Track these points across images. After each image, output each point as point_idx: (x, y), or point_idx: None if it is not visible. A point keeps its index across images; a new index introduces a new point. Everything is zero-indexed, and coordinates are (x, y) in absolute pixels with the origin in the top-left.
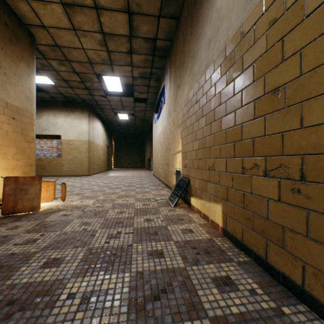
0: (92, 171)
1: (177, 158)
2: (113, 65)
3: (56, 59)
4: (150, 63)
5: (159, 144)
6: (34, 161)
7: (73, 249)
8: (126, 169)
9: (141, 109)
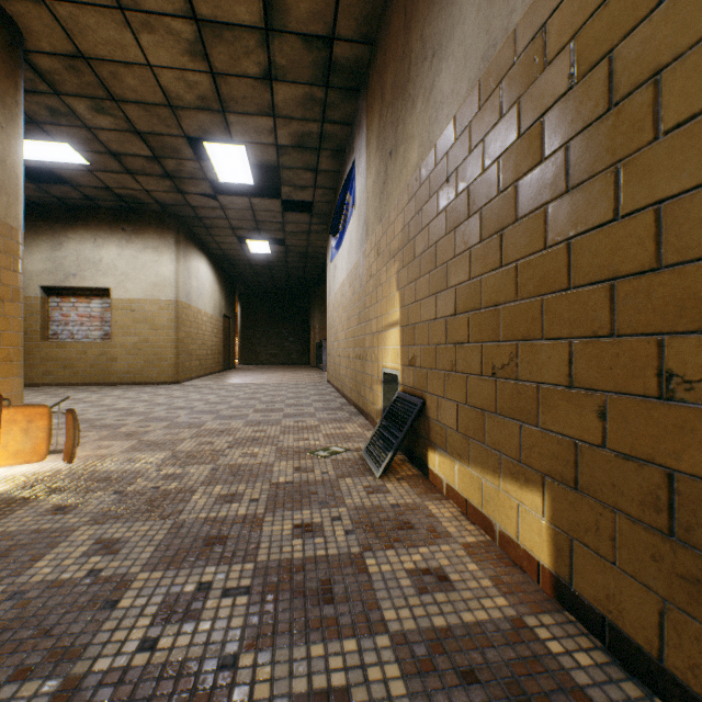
0: (185, 374)
1: (389, 342)
2: (228, 113)
3: (86, 97)
4: (318, 107)
5: (342, 308)
6: (17, 350)
7: (2, 691)
8: (267, 368)
9: (300, 229)
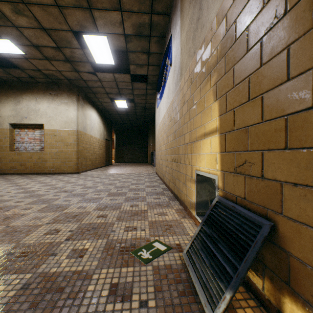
0: (82, 168)
1: (203, 149)
2: (93, 10)
3: (6, 1)
4: (148, 0)
5: (163, 131)
6: None
7: None
8: (127, 165)
9: (141, 93)
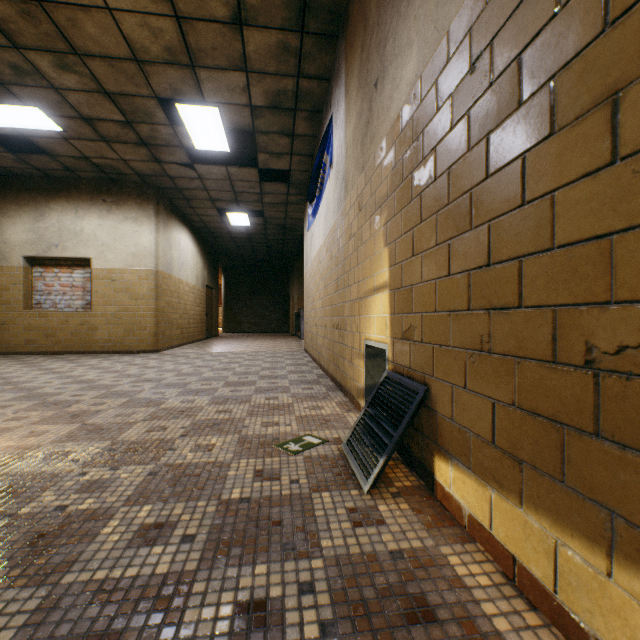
0: (165, 342)
1: (373, 309)
2: (198, 68)
3: (47, 50)
4: (293, 58)
5: (318, 275)
6: None
7: None
8: (248, 336)
9: (277, 200)
